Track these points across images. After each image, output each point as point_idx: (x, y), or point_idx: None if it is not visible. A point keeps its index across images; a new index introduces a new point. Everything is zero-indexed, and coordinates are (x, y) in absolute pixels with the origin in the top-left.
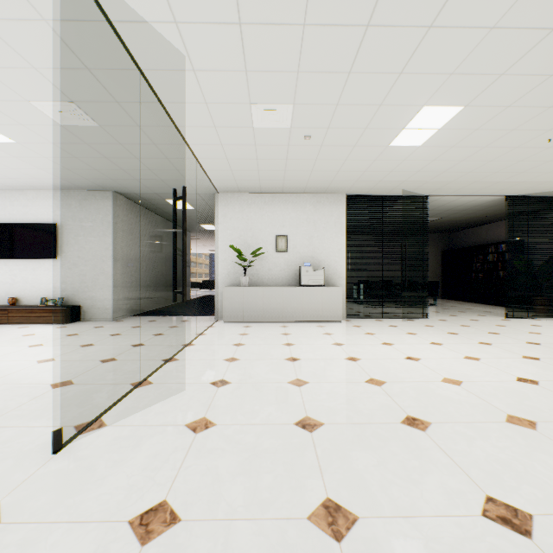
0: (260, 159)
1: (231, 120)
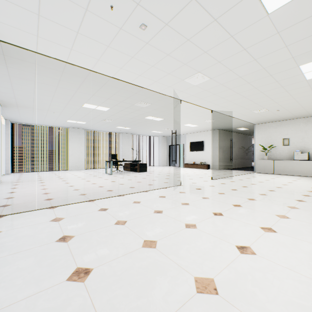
0: (265, 116)
1: (248, 114)
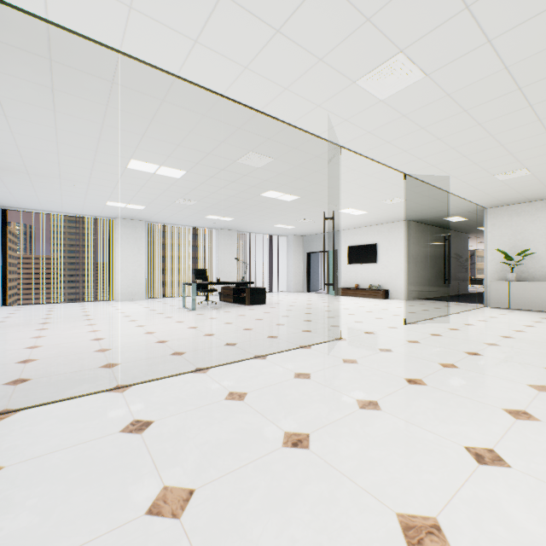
0: (515, 188)
1: (481, 182)
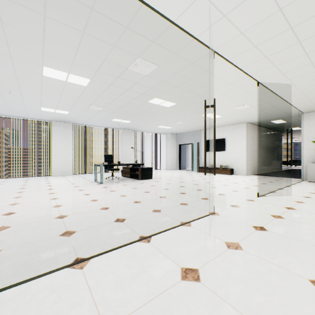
0: None
1: (312, 90)
